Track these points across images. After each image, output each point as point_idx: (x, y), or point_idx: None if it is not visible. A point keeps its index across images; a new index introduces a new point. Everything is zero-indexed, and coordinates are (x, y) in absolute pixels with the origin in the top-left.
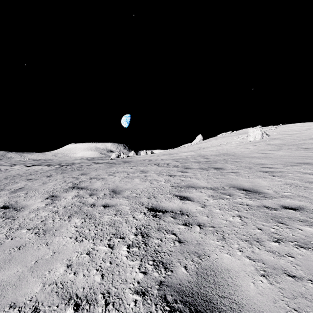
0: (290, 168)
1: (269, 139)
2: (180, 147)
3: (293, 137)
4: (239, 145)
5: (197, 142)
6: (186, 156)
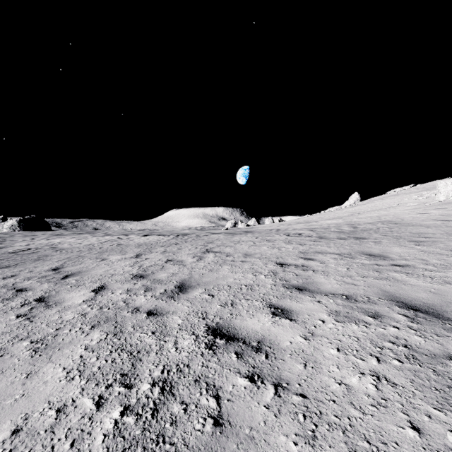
0: (450, 238)
1: None
2: (323, 213)
3: None
4: (418, 207)
5: (351, 204)
6: (328, 224)
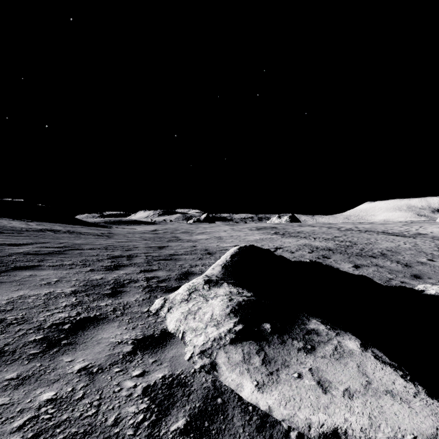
0: None
1: None
2: None
3: None
4: None
5: None
6: None
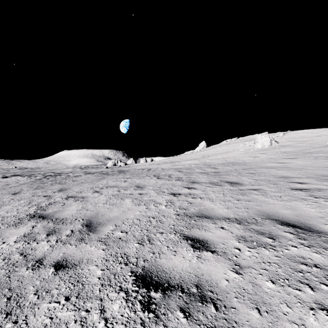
0: None
1: (279, 146)
2: (182, 155)
3: (305, 144)
4: (246, 152)
5: (201, 149)
6: (189, 165)
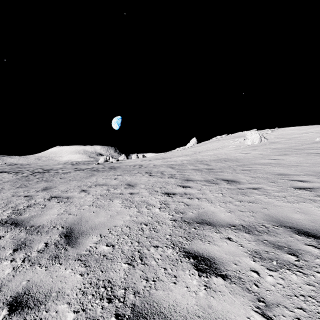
0: None
1: (268, 142)
2: (174, 151)
3: (293, 140)
4: (237, 148)
5: (191, 146)
6: (181, 161)
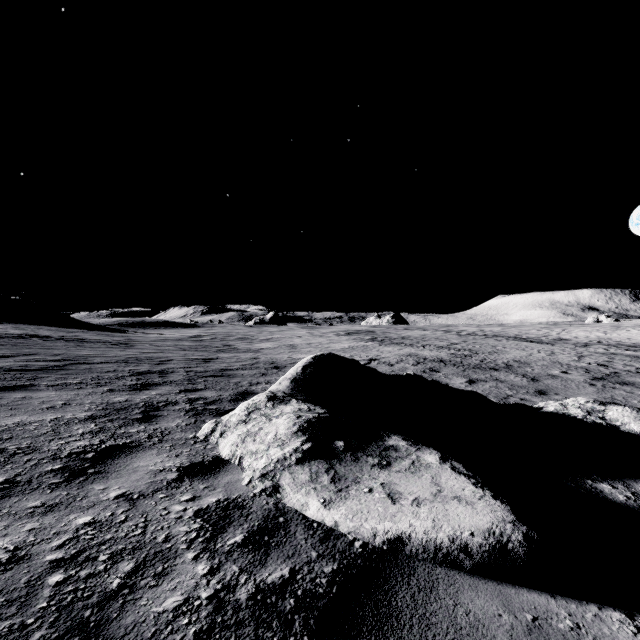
0: None
1: None
2: None
3: None
4: None
5: None
6: None
